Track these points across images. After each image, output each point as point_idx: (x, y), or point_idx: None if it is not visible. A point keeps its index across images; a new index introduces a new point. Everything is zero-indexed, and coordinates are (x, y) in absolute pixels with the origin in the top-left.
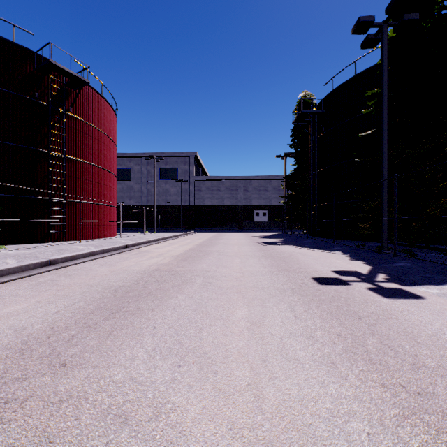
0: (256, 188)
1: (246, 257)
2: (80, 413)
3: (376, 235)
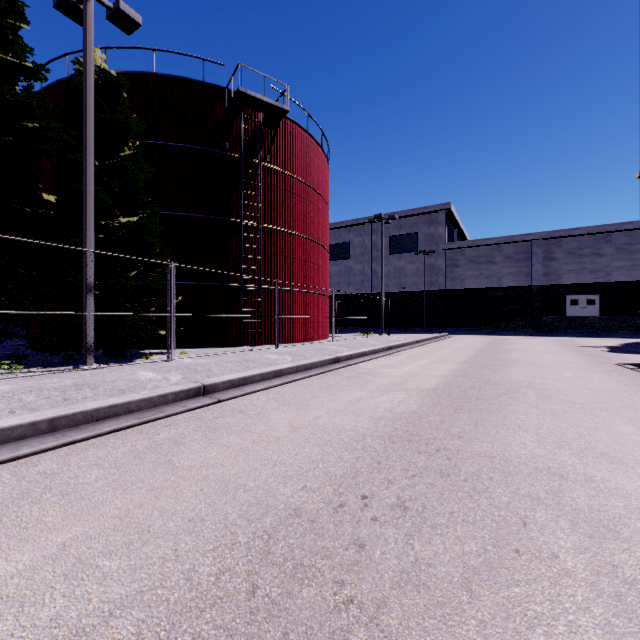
0: (572, 253)
1: None
2: None
3: None
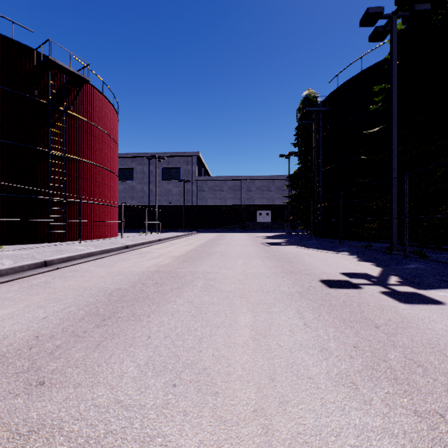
0: (259, 188)
1: (249, 258)
2: None
3: (383, 235)
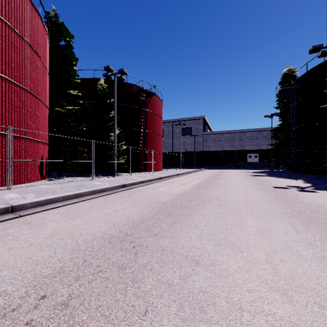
0: (249, 138)
1: (241, 180)
2: (211, 196)
3: None
